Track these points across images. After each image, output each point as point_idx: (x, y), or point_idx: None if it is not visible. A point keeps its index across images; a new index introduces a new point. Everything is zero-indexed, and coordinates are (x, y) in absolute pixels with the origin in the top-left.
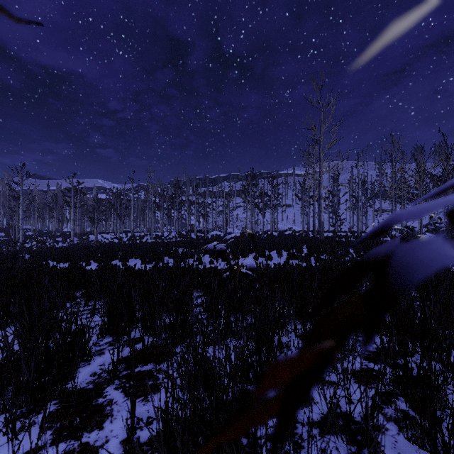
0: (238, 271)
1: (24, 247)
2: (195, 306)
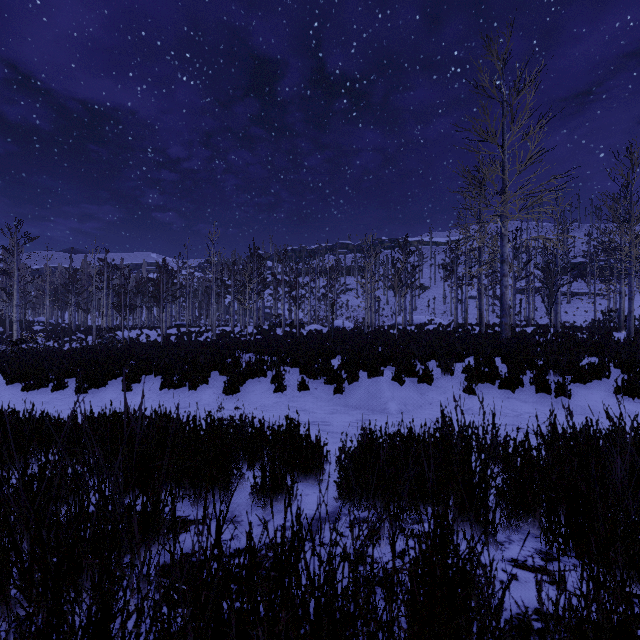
0: None
1: None
2: None
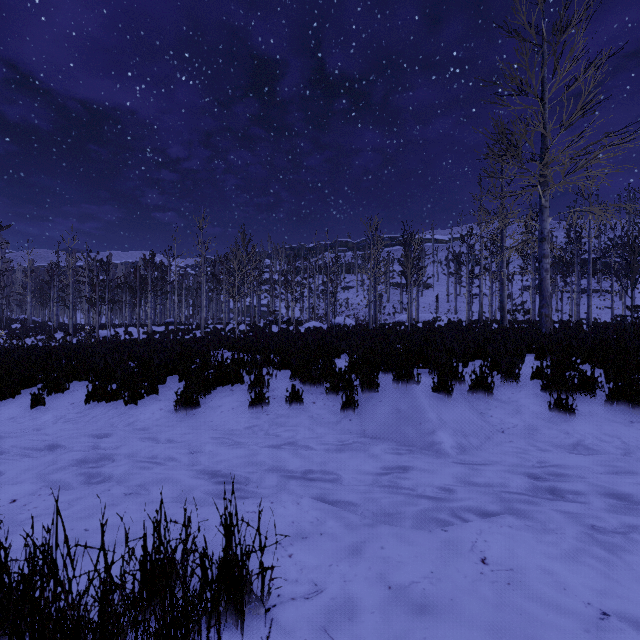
0: None
1: None
2: None
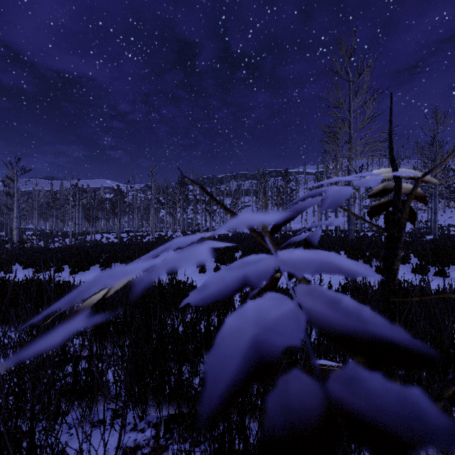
0: None
1: (4, 247)
2: None
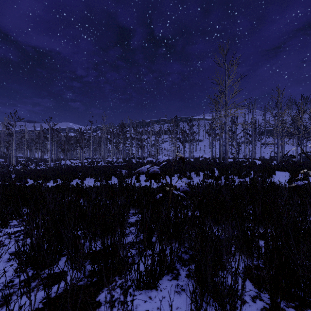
0: (171, 192)
1: (13, 169)
2: (130, 225)
